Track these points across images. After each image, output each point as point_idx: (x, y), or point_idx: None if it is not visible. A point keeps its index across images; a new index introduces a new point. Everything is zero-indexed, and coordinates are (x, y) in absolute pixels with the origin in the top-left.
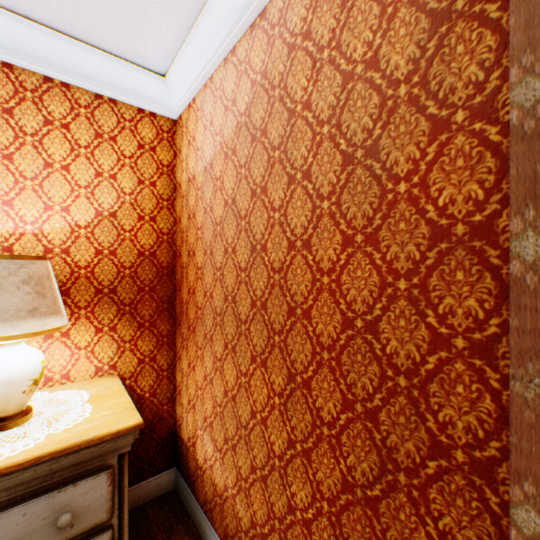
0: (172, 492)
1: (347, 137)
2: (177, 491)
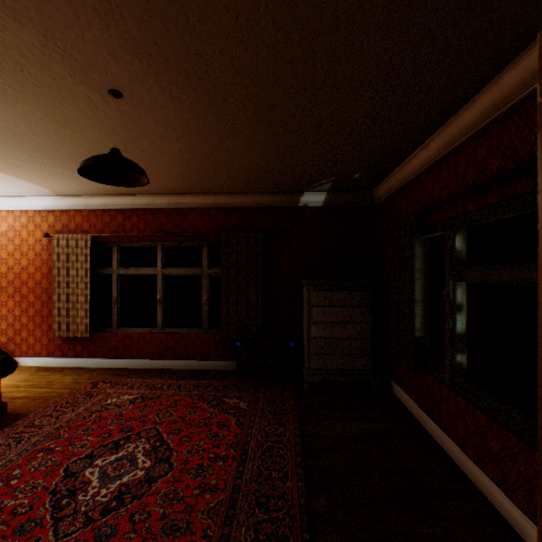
0: None
1: (37, 251)
2: None
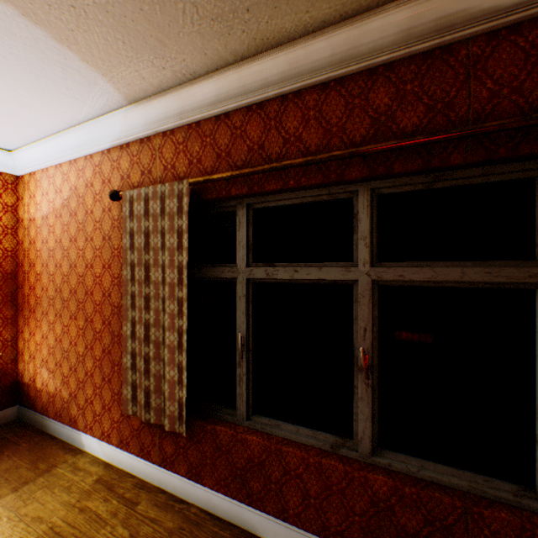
0: (16, 420)
1: (104, 230)
2: (21, 419)
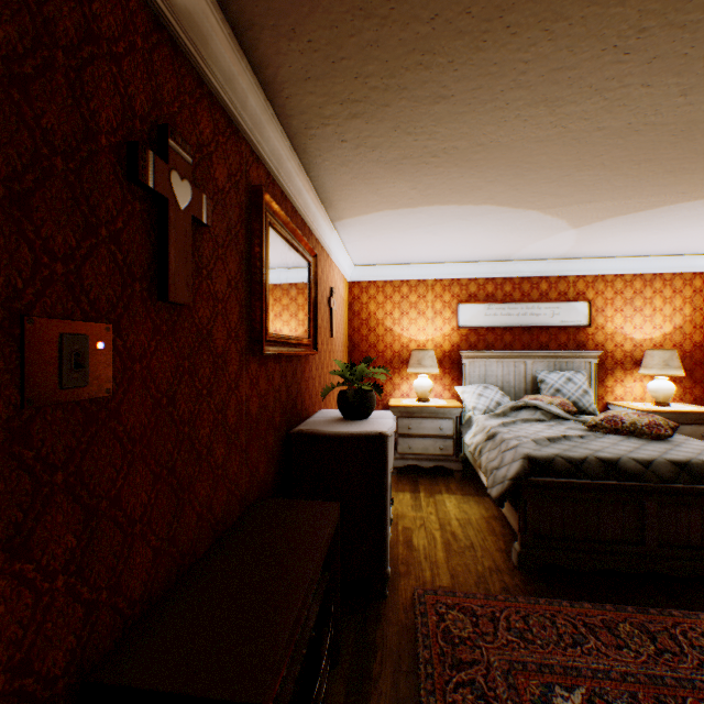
0: None
1: None
2: None
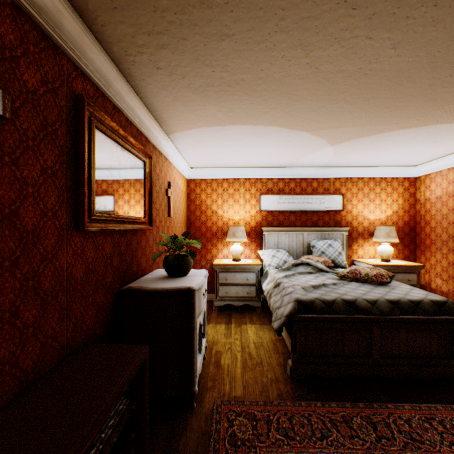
0: None
1: None
2: None
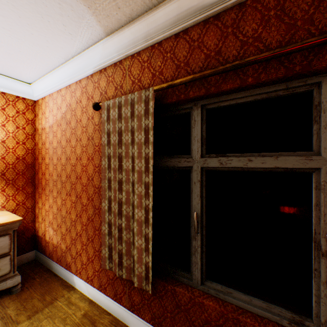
0: (34, 260)
1: (89, 133)
2: (37, 259)
